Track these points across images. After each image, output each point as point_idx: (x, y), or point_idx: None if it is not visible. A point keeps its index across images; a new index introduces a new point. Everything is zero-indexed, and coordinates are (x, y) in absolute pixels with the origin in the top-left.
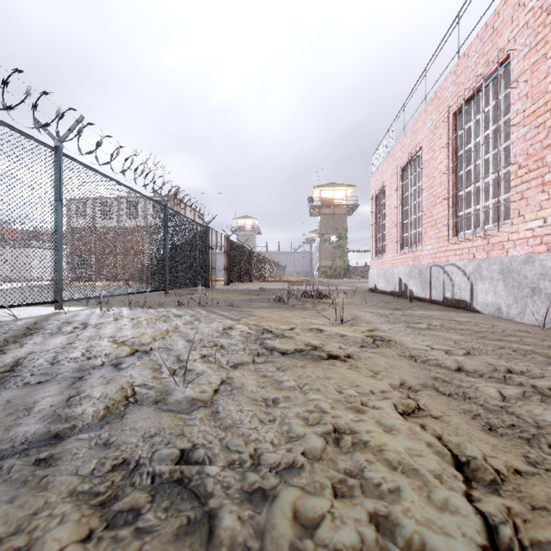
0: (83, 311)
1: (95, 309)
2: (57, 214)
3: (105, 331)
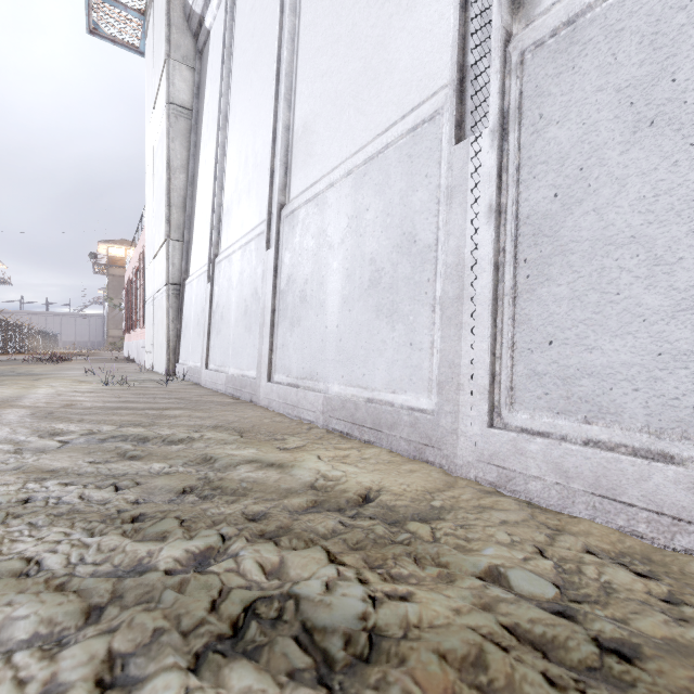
0: None
1: None
2: None
3: None
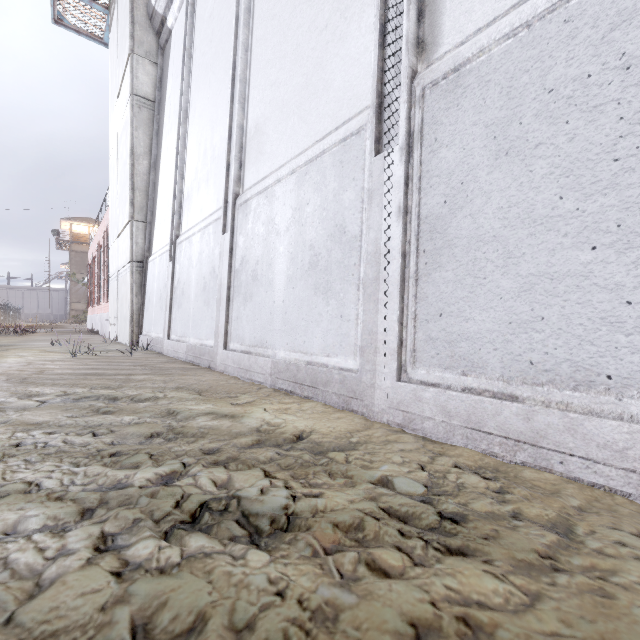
0: None
1: None
2: None
3: None
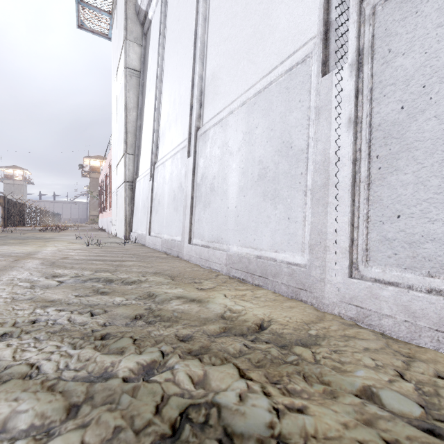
0: None
1: None
2: None
3: None
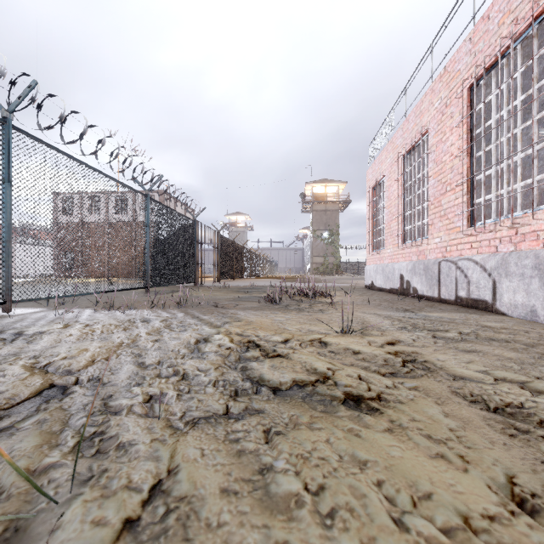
0: (35, 314)
1: (53, 311)
2: (4, 198)
3: (34, 347)
